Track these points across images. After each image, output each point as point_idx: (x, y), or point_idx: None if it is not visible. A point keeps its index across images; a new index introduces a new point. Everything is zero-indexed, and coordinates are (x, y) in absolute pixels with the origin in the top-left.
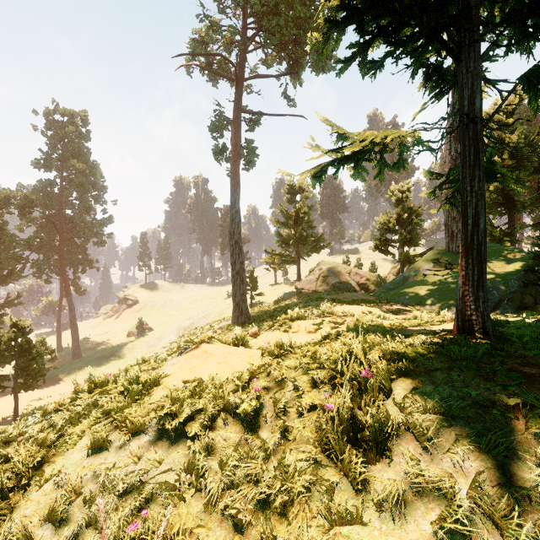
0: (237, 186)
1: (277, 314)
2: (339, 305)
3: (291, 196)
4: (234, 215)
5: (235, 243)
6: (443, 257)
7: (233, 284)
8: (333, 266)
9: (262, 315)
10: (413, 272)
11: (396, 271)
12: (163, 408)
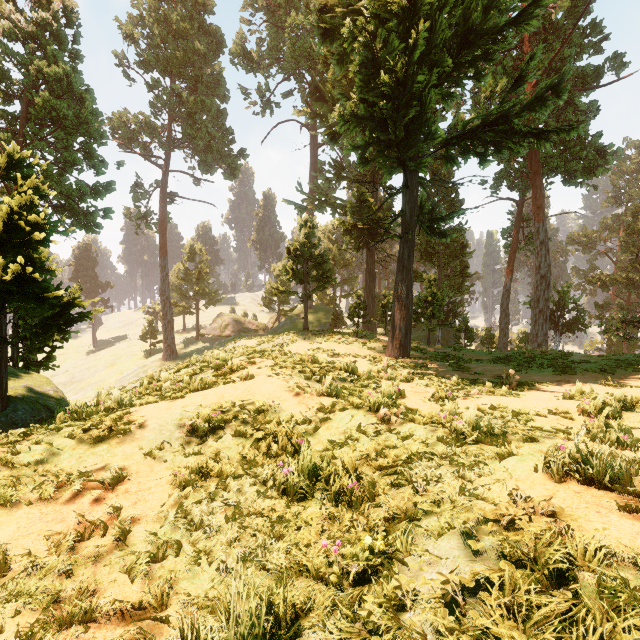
0: (166, 254)
1: (203, 351)
2: (259, 336)
3: (191, 255)
4: (165, 277)
5: (167, 299)
6: (302, 313)
7: (165, 331)
8: (232, 316)
9: (189, 353)
10: (288, 320)
11: (274, 320)
12: (259, 344)
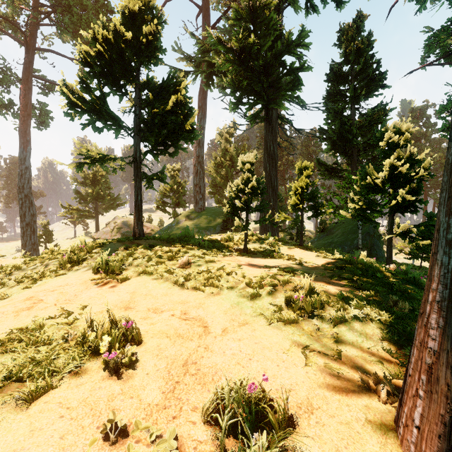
0: (27, 145)
1: None
2: None
3: None
4: (23, 171)
5: (25, 197)
6: (191, 215)
7: (22, 235)
8: (126, 220)
9: None
10: (174, 223)
11: None
12: None
